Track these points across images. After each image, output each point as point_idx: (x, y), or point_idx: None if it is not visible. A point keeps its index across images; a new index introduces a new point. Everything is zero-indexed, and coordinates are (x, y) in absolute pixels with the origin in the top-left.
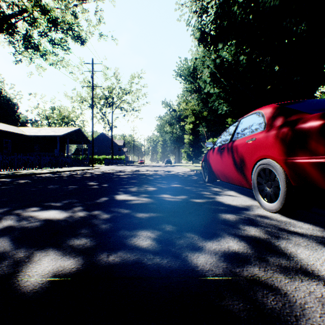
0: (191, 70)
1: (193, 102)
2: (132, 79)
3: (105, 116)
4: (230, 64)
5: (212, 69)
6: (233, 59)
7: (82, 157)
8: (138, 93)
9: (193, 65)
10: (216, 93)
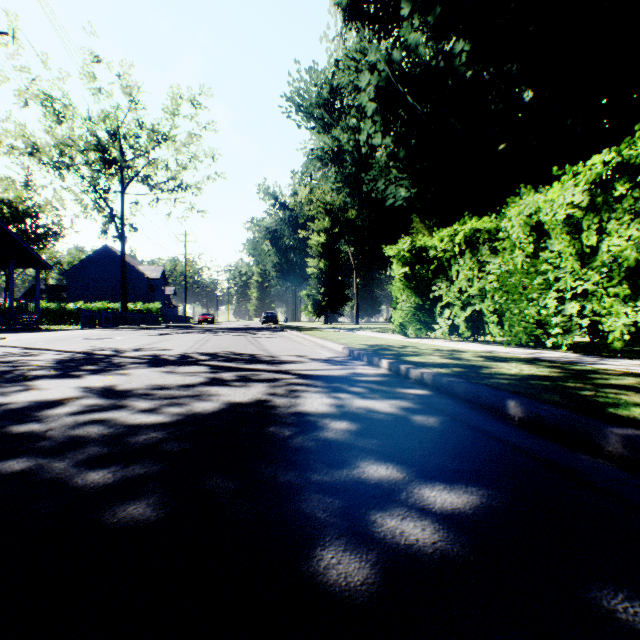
0: (326, 94)
1: (327, 187)
2: (175, 105)
3: (104, 200)
4: (426, 68)
5: (382, 79)
6: (433, 57)
7: (10, 303)
8: (192, 143)
9: (331, 81)
10: (380, 163)
